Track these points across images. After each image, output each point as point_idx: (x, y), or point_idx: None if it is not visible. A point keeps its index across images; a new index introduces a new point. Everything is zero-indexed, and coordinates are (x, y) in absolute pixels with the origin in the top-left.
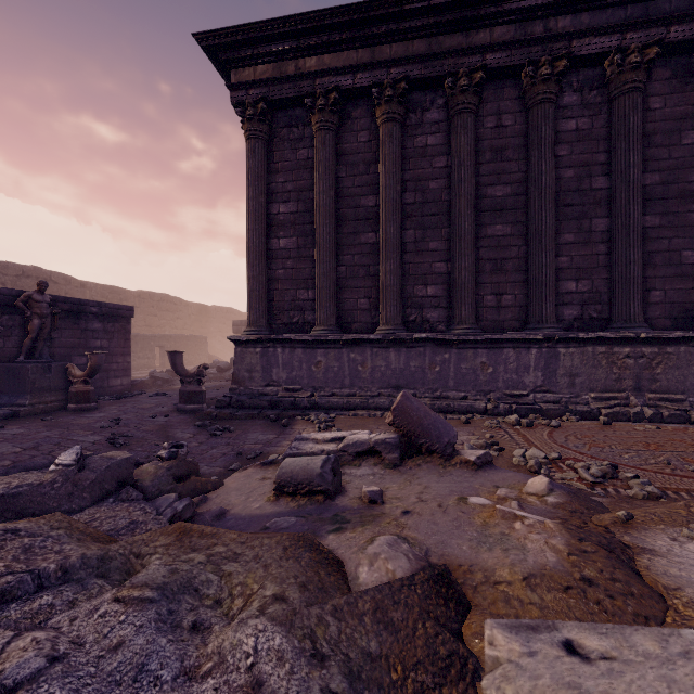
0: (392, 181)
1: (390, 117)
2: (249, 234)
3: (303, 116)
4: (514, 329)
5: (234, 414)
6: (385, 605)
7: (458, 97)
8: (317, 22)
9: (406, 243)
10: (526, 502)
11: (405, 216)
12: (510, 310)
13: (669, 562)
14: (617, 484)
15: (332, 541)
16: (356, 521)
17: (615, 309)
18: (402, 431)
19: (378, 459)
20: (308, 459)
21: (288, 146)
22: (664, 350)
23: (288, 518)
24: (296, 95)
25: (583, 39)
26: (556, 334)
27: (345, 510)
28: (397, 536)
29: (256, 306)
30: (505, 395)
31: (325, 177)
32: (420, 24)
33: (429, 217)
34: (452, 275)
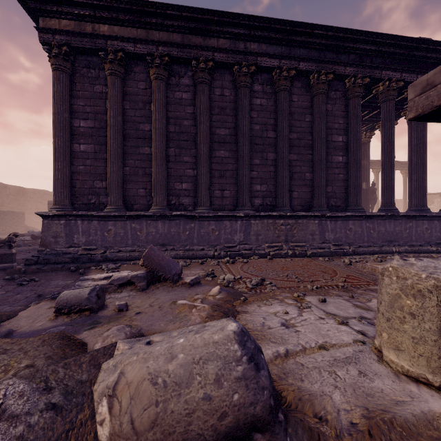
0: (160, 117)
1: (159, 77)
2: (55, 139)
3: (98, 63)
4: (230, 210)
5: (41, 269)
6: (98, 357)
7: (199, 73)
8: (107, 2)
9: (169, 156)
10: (207, 299)
11: (168, 139)
12: (228, 199)
13: (250, 315)
14: (262, 287)
15: (84, 334)
16: (105, 321)
17: (277, 200)
18: (149, 268)
19: (134, 286)
20: (80, 290)
21: (87, 81)
22: (297, 221)
23: (60, 327)
24: (93, 48)
25: (263, 58)
26: (250, 213)
27: (102, 317)
28: (126, 325)
29: (61, 190)
30: (225, 247)
31: (115, 107)
32: (177, 24)
33: (184, 142)
34: (196, 178)
